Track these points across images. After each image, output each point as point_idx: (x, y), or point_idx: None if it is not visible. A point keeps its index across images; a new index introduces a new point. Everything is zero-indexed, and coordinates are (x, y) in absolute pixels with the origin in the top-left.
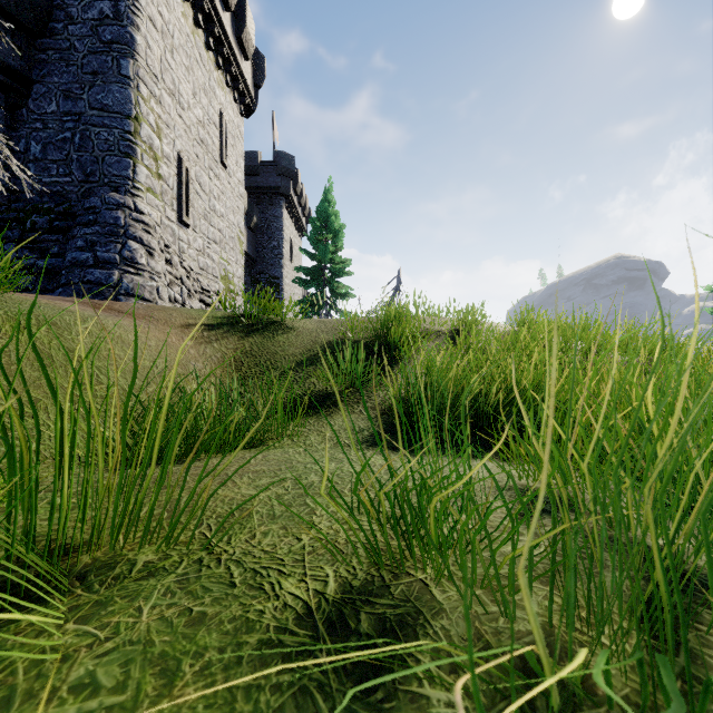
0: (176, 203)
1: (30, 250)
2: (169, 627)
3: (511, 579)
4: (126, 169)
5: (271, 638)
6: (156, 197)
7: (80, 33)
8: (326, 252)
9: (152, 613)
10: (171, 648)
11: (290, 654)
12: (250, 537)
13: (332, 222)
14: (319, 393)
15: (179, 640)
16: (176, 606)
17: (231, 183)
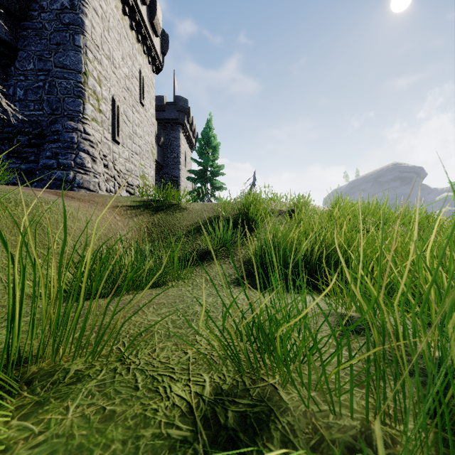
0: (111, 128)
1: (16, 158)
2: (87, 423)
3: (338, 386)
4: (78, 106)
5: (161, 432)
6: (98, 124)
7: (49, 18)
8: (208, 160)
9: (76, 411)
10: (86, 441)
11: (175, 445)
12: (151, 351)
13: (212, 141)
14: (202, 251)
15: (94, 433)
16: (94, 405)
17: (146, 116)
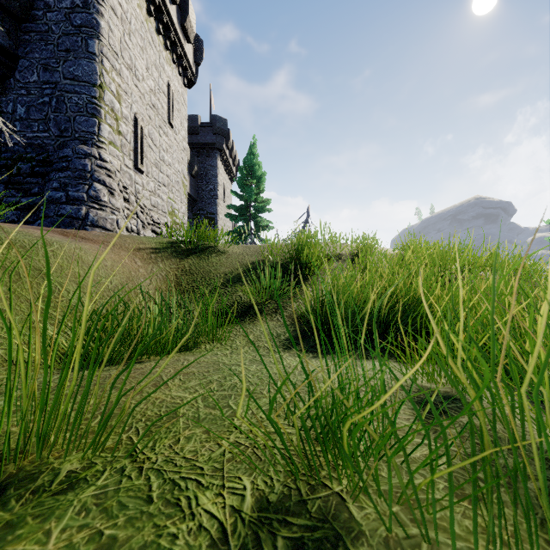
0: (133, 154)
1: (16, 190)
2: None
3: (433, 501)
4: (92, 127)
5: None
6: (117, 149)
7: (56, 19)
8: (251, 193)
9: (60, 537)
10: None
11: None
12: (173, 442)
13: (256, 170)
14: (244, 304)
15: None
16: (88, 528)
17: (176, 139)
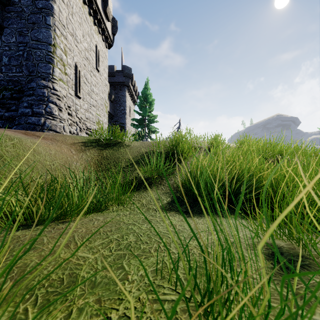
0: (74, 87)
1: (1, 108)
2: None
3: None
4: (49, 69)
5: None
6: (64, 83)
7: (27, 4)
8: (146, 111)
9: None
10: None
11: None
12: (65, 316)
13: (148, 98)
14: (140, 179)
15: None
16: None
17: (101, 79)
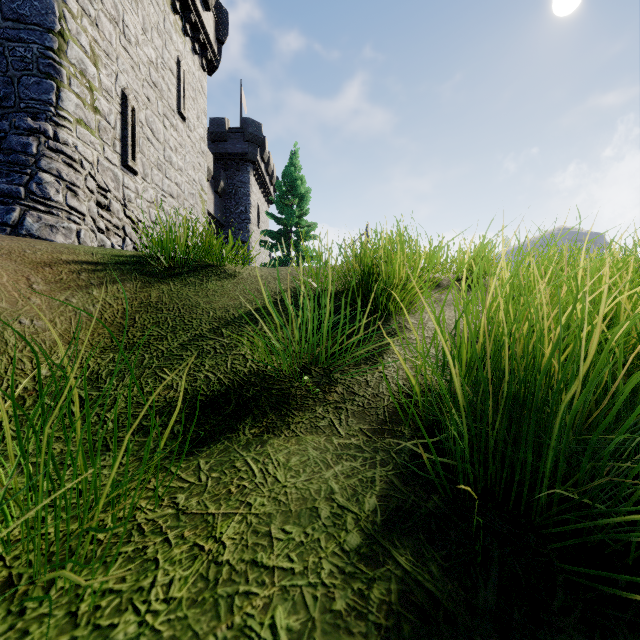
0: (120, 145)
1: None
2: None
3: None
4: (47, 93)
5: None
6: (91, 133)
7: None
8: (292, 215)
9: None
10: None
11: None
12: None
13: (298, 186)
14: (248, 378)
15: None
16: None
17: (191, 137)
